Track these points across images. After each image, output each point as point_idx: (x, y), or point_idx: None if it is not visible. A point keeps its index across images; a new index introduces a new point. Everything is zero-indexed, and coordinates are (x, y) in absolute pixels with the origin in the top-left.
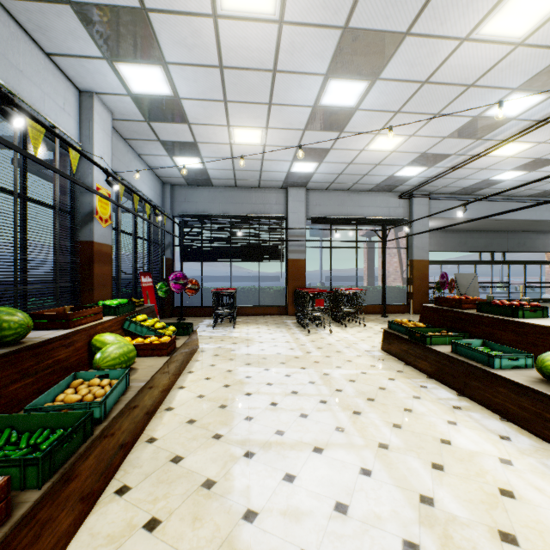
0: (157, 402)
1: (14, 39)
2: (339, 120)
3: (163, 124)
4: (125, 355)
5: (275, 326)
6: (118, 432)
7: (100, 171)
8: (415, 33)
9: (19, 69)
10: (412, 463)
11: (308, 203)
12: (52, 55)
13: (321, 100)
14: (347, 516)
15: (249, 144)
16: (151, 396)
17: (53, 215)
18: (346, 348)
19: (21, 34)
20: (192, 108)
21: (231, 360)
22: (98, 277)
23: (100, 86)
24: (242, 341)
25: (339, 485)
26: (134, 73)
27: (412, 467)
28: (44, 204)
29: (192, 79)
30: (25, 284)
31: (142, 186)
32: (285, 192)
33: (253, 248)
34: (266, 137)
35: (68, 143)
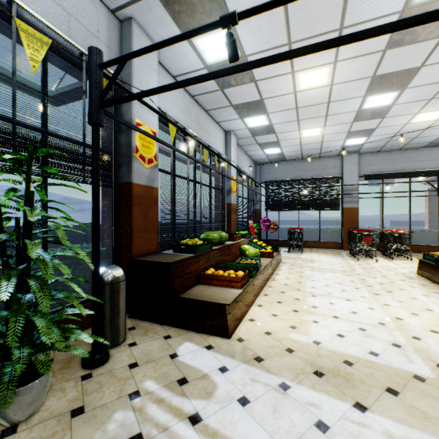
0: (269, 276)
1: (209, 124)
2: (379, 113)
3: (261, 136)
4: (257, 253)
5: (331, 254)
6: (261, 278)
7: (233, 168)
8: (428, 64)
9: (210, 135)
10: (400, 311)
11: (361, 164)
12: (219, 122)
13: (363, 107)
14: (356, 314)
15: (312, 136)
16: (267, 272)
17: (219, 193)
18: (385, 270)
19: (211, 120)
20: (278, 127)
21: (301, 268)
22: (232, 220)
23: (235, 128)
24: (308, 260)
25: (355, 308)
26: (251, 120)
27: (399, 311)
28: (215, 188)
29: (280, 116)
30: (211, 223)
31: (246, 169)
32: (341, 158)
33: (315, 201)
34: (324, 130)
35: (230, 164)
